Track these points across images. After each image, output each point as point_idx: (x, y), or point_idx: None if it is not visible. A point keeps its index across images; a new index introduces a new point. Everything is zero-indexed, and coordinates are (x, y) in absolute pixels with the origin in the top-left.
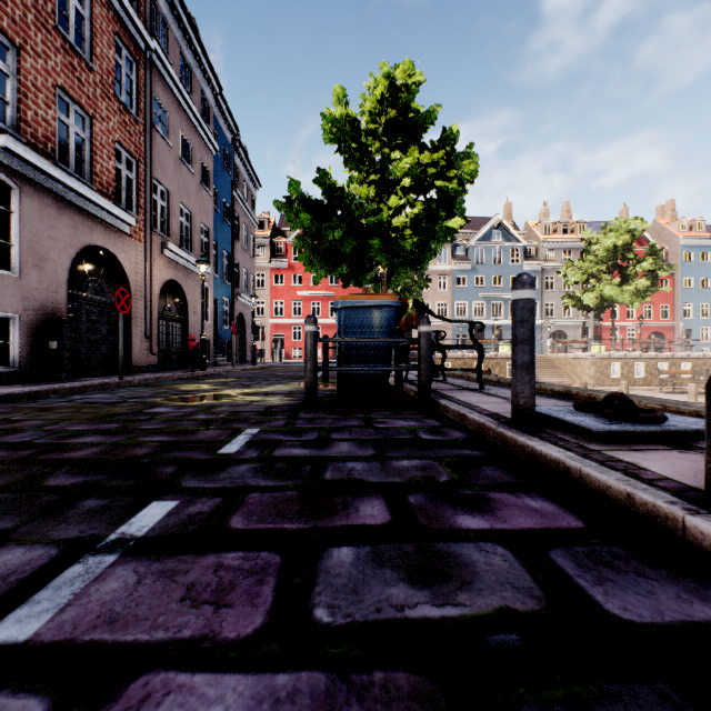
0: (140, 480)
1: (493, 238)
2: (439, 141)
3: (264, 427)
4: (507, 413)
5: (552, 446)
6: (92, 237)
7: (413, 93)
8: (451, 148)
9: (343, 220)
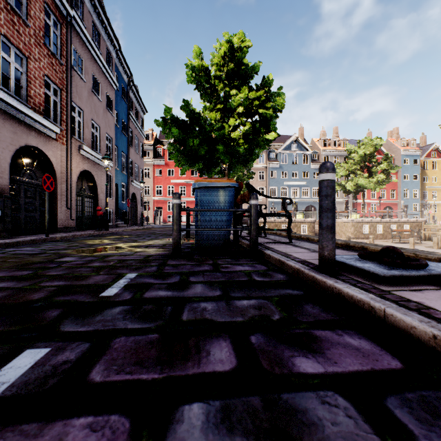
0: (24, 325)
1: (292, 148)
2: (261, 84)
3: (141, 272)
4: (312, 260)
5: (355, 288)
6: (28, 139)
7: (245, 53)
8: (268, 89)
9: (200, 133)
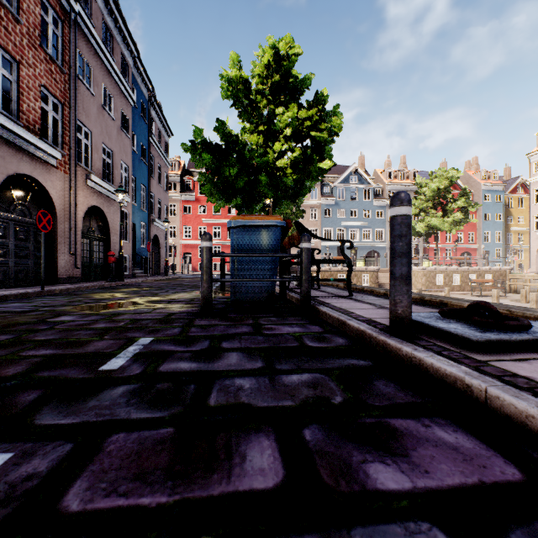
0: None
1: (351, 181)
2: (313, 101)
3: (158, 336)
4: (380, 319)
5: (441, 357)
6: (19, 166)
7: (293, 62)
8: (322, 107)
9: (238, 161)
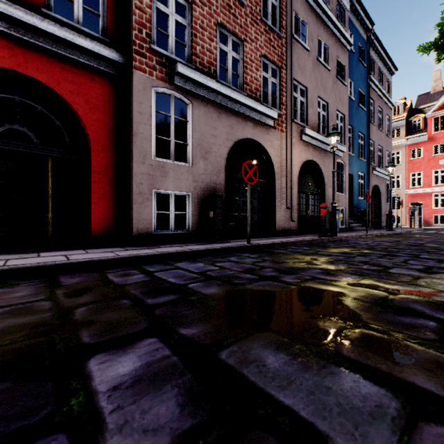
0: None
1: None
2: None
3: None
4: None
5: None
6: (243, 132)
7: None
8: None
9: None
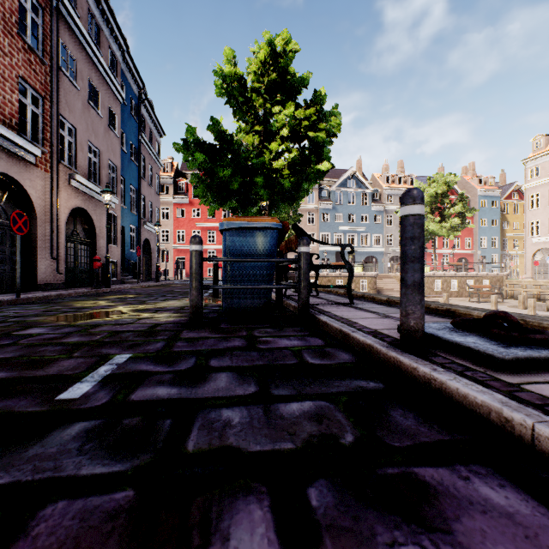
0: None
1: (349, 185)
2: (311, 101)
3: (138, 352)
4: (387, 331)
5: (467, 380)
6: None
7: (290, 59)
8: (320, 107)
9: (232, 161)
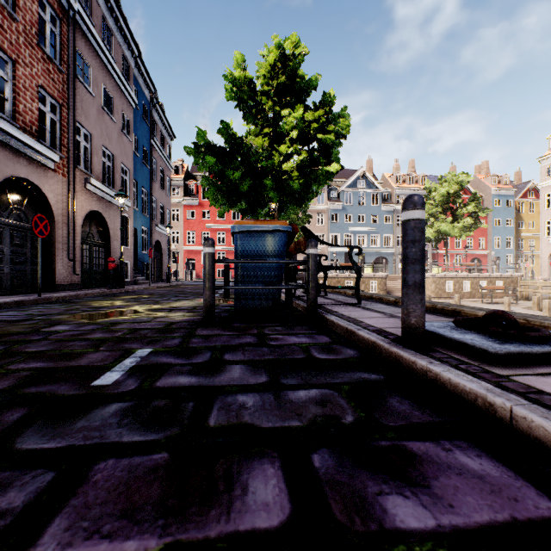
0: None
1: (359, 185)
2: (320, 103)
3: (157, 347)
4: (391, 329)
5: (459, 372)
6: (15, 169)
7: (299, 62)
8: (329, 109)
9: (242, 164)
